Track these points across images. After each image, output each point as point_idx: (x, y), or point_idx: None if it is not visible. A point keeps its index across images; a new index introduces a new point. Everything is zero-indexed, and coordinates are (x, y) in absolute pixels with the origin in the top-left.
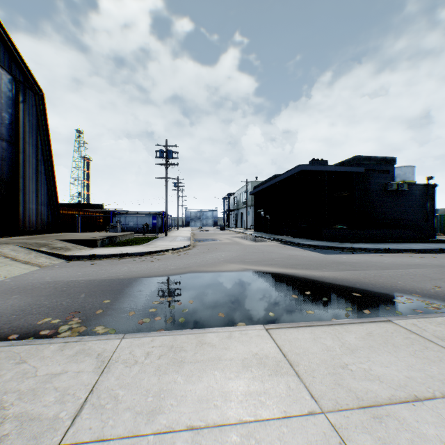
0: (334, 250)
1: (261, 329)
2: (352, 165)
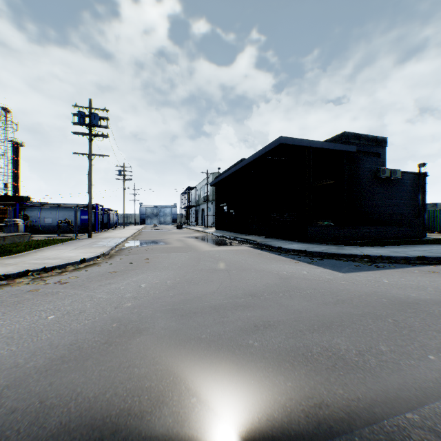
0: (341, 261)
1: None
2: None
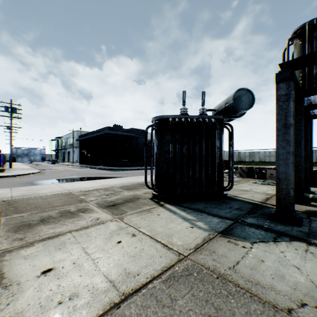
0: (119, 170)
1: (89, 181)
2: (131, 132)
